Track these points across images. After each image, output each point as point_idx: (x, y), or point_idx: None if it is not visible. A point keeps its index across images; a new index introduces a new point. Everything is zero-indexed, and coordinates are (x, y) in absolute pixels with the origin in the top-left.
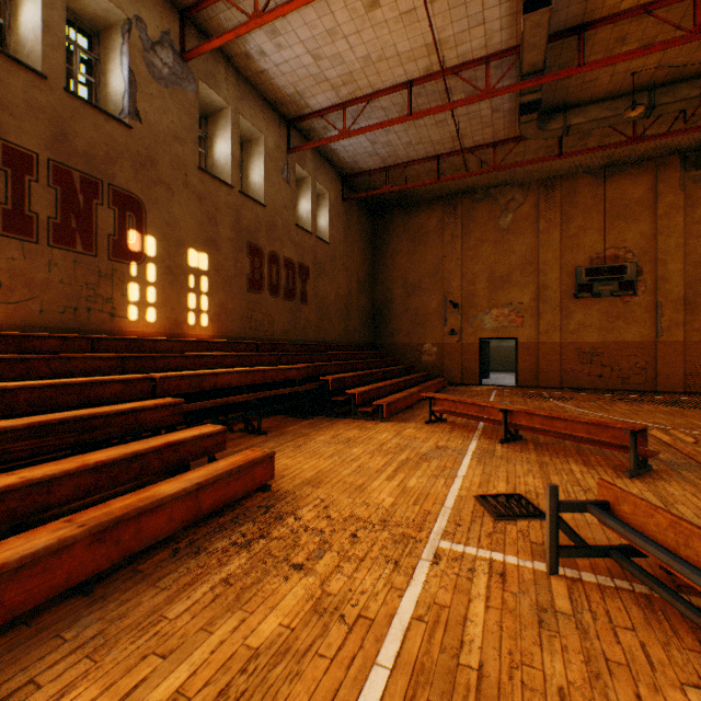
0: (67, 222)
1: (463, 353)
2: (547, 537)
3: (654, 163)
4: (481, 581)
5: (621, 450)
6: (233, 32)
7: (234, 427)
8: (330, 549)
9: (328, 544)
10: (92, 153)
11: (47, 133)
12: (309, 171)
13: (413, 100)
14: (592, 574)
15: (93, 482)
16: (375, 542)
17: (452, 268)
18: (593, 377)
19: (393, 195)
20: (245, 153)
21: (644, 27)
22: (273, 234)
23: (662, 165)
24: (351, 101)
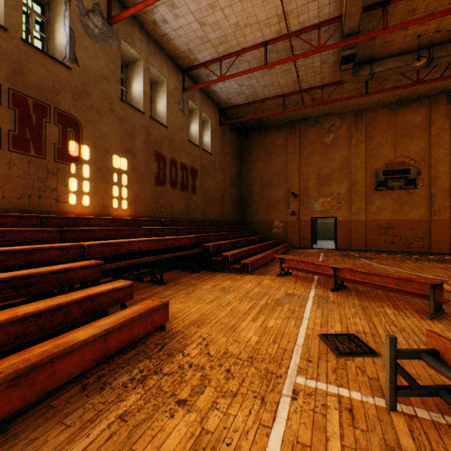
0: (23, 134)
1: (300, 227)
2: (387, 379)
3: (429, 100)
4: (334, 417)
5: (422, 298)
6: (143, 3)
7: (144, 279)
8: (209, 384)
9: (207, 380)
10: (42, 86)
11: (8, 69)
12: (197, 104)
13: (268, 55)
14: (424, 410)
15: (22, 330)
16: (244, 378)
17: (293, 171)
18: (387, 243)
19: (254, 122)
20: (154, 91)
21: (428, 2)
22: (172, 147)
23: (434, 101)
24: (225, 56)
